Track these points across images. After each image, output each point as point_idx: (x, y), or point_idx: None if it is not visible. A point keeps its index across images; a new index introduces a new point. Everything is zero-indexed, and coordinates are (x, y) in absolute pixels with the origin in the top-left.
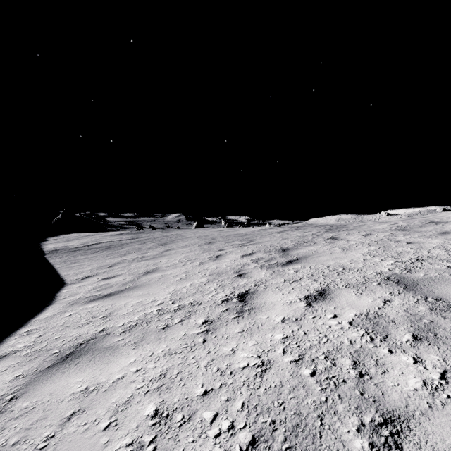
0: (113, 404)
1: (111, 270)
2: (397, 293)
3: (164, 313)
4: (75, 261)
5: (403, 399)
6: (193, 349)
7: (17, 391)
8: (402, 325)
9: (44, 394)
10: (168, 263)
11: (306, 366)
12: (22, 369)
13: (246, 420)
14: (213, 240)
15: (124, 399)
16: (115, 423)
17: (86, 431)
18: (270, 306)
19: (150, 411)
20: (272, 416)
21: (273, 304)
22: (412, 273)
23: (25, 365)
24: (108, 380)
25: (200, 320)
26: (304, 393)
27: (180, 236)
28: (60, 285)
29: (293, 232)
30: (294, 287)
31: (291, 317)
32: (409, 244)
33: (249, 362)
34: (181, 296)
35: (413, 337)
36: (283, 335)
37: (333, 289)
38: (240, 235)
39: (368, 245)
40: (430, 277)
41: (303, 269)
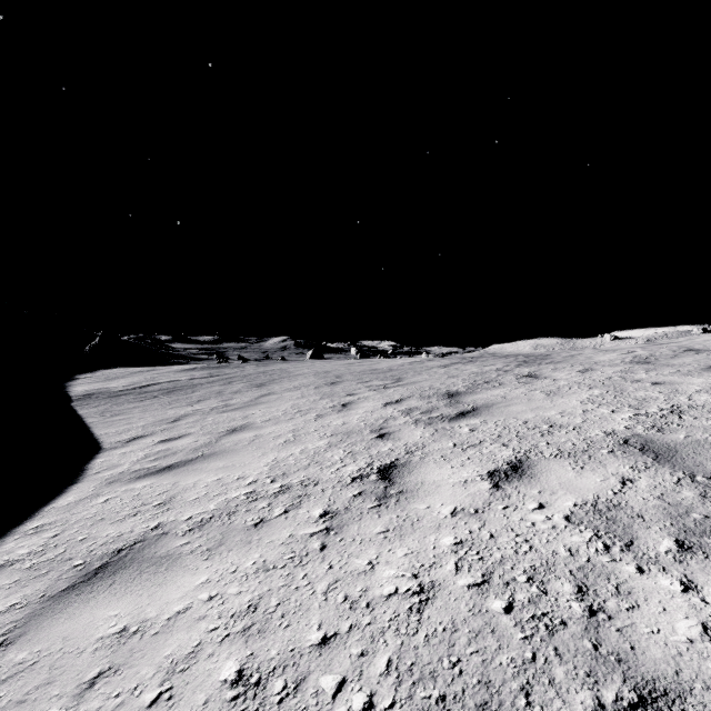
0: (167, 659)
1: (175, 427)
2: (644, 467)
3: (258, 499)
4: (118, 411)
5: (670, 658)
6: (304, 562)
7: (9, 632)
8: (657, 522)
9: (54, 638)
10: (266, 416)
11: (497, 594)
12: (22, 593)
13: (394, 693)
14: (339, 379)
15: (186, 650)
16: (170, 695)
17: (119, 708)
18: (432, 489)
19: (229, 673)
20: (440, 686)
21: (436, 485)
22: (665, 433)
23: (27, 586)
24: (161, 615)
25: (316, 511)
26: (495, 644)
27: (286, 372)
28: (93, 451)
29: (466, 366)
30: (470, 455)
31: (467, 507)
32: (656, 386)
33: (398, 586)
34: (286, 470)
35: (677, 545)
36: (455, 539)
37: (536, 461)
38: (381, 371)
39: (588, 387)
40: (697, 441)
41: (484, 426)
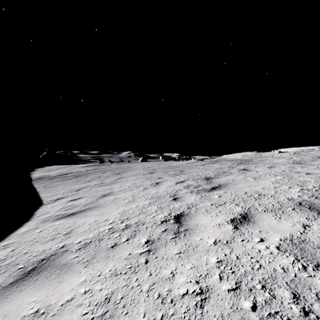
0: None
1: (77, 194)
2: (313, 218)
3: (114, 232)
4: (52, 186)
5: None
6: (136, 270)
7: None
8: None
9: None
10: (120, 188)
11: (245, 296)
12: None
13: None
14: (154, 171)
15: None
16: None
17: None
18: (202, 228)
19: None
20: None
21: (204, 226)
22: None
23: None
24: (58, 302)
25: (143, 239)
26: None
27: (130, 167)
28: (38, 205)
29: (213, 164)
30: (220, 210)
31: (222, 239)
32: (309, 175)
33: (188, 288)
34: (128, 216)
35: None
36: (217, 259)
37: (254, 213)
38: (173, 167)
39: (274, 175)
40: None
41: (225, 194)
